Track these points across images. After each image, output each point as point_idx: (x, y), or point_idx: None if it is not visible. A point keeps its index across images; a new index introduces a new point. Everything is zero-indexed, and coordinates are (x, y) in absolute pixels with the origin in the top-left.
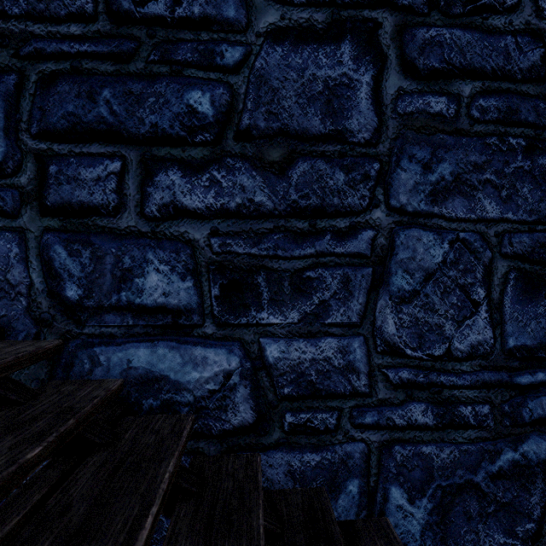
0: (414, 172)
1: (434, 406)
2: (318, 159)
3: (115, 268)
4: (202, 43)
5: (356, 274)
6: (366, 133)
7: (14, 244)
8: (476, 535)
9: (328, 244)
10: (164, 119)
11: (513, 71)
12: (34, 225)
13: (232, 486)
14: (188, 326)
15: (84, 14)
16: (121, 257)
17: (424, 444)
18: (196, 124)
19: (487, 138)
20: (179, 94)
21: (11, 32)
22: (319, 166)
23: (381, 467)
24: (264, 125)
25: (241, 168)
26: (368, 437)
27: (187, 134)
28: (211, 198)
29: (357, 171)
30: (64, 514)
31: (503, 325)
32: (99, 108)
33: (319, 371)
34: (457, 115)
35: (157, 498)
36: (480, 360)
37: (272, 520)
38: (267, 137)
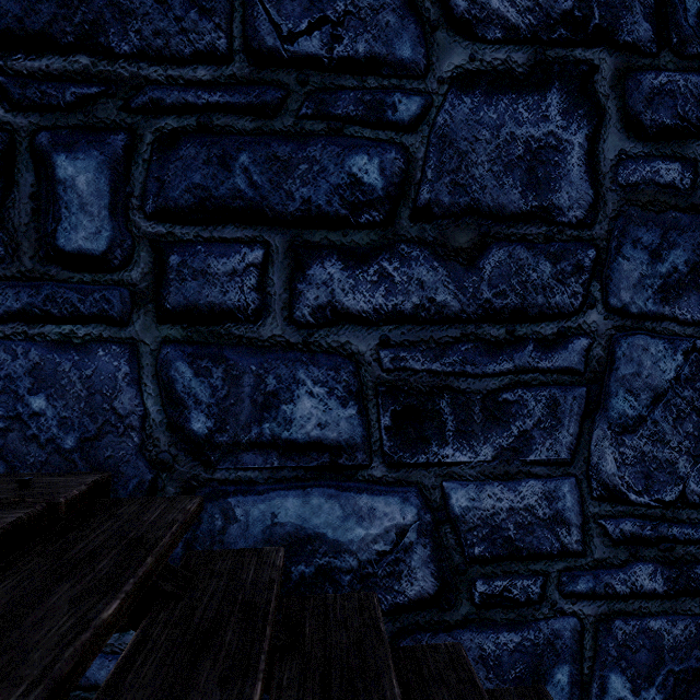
0: (639, 262)
1: (665, 567)
2: (518, 245)
3: (256, 391)
4: (369, 92)
5: (565, 395)
6: (578, 210)
7: (122, 361)
8: None
9: (530, 356)
10: (319, 193)
11: None
12: (149, 335)
13: (449, 698)
14: (350, 467)
15: (215, 52)
16: (263, 376)
17: (652, 618)
18: (361, 199)
19: None
20: (339, 159)
21: (119, 77)
22: (519, 254)
23: (598, 648)
24: (449, 201)
25: (419, 257)
26: (580, 609)
27: (349, 212)
28: (380, 297)
29: (566, 260)
30: None
31: None
32: (234, 179)
33: (519, 524)
34: (694, 187)
35: None
36: None
37: None
38: (452, 216)
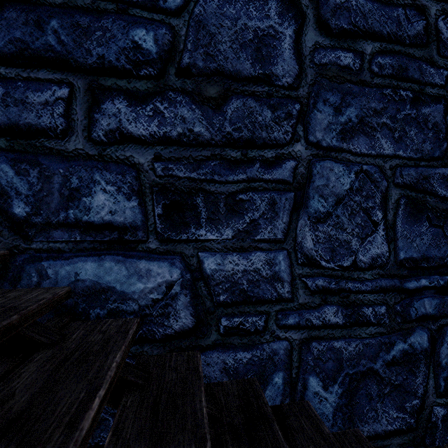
0: (327, 114)
1: (343, 308)
2: (249, 98)
3: (63, 187)
4: None
5: (280, 197)
6: (289, 78)
7: None
8: (375, 412)
9: (257, 171)
10: (110, 52)
11: (403, 36)
12: None
13: (175, 378)
14: (133, 241)
15: None
16: (69, 177)
17: (335, 340)
18: (141, 59)
19: (384, 89)
20: (125, 30)
21: None
22: (250, 104)
23: (301, 360)
24: (203, 65)
25: (182, 101)
26: (290, 336)
27: (132, 67)
28: (154, 126)
29: (281, 109)
30: (5, 402)
31: (396, 241)
32: (47, 37)
33: (250, 281)
34: (361, 69)
35: (104, 383)
36: (379, 270)
37: (212, 407)
38: (205, 76)
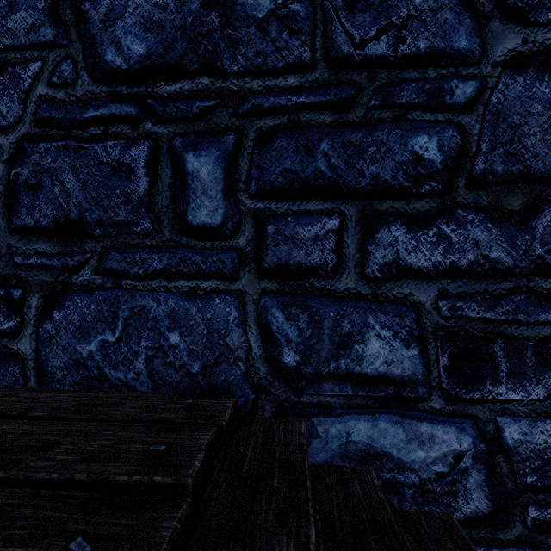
0: None
1: None
2: None
3: (333, 333)
4: (428, 82)
5: None
6: None
7: (232, 307)
8: None
9: None
10: (385, 170)
11: None
12: (252, 288)
13: None
14: (412, 398)
15: (302, 63)
16: (340, 321)
17: None
18: (422, 172)
19: None
20: (402, 140)
21: (230, 91)
22: None
23: None
24: (502, 169)
25: (474, 220)
26: None
27: (411, 184)
28: (438, 255)
29: None
30: None
31: None
32: (316, 162)
33: None
34: None
35: None
36: None
37: None
38: (505, 183)
